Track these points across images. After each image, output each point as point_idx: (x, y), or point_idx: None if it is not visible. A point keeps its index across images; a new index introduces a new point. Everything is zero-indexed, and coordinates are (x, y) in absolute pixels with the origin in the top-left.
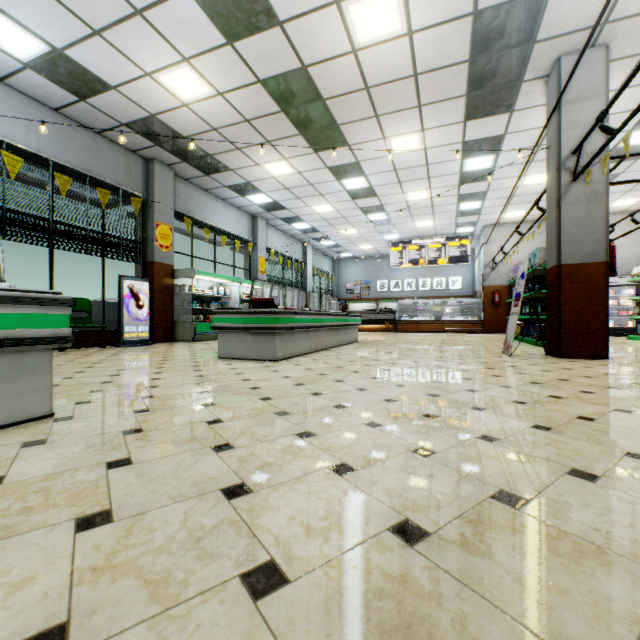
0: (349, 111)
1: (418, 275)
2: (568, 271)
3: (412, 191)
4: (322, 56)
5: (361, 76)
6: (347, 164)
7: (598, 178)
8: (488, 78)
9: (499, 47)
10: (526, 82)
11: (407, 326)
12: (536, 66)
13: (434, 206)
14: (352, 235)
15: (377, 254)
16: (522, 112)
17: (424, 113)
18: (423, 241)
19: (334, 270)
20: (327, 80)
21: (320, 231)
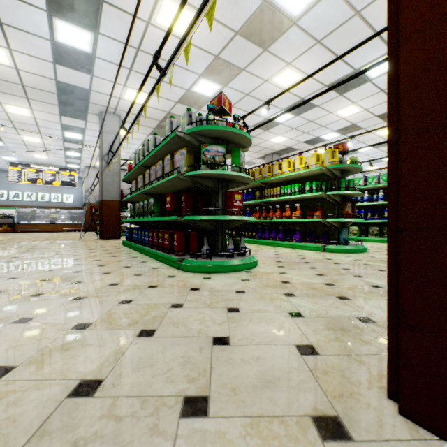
0: None
1: (38, 190)
2: (106, 203)
3: (28, 136)
4: None
5: None
6: None
7: (117, 167)
8: (70, 104)
9: (73, 96)
10: (90, 113)
11: (26, 228)
12: (93, 110)
13: (47, 148)
14: None
15: None
16: (92, 123)
17: (32, 102)
18: (41, 167)
19: None
20: None
21: None
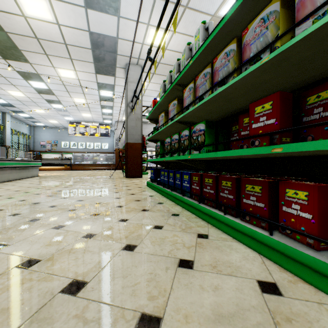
0: (27, 45)
1: (87, 140)
2: (130, 145)
3: (76, 97)
4: (0, 8)
5: (32, 30)
6: (31, 73)
7: (139, 113)
8: (102, 60)
9: (103, 50)
10: (118, 67)
11: (78, 167)
12: (120, 63)
13: (90, 107)
14: (42, 113)
15: (62, 126)
16: (119, 78)
17: (74, 63)
18: (88, 123)
19: (31, 132)
20: (7, 22)
21: (16, 107)
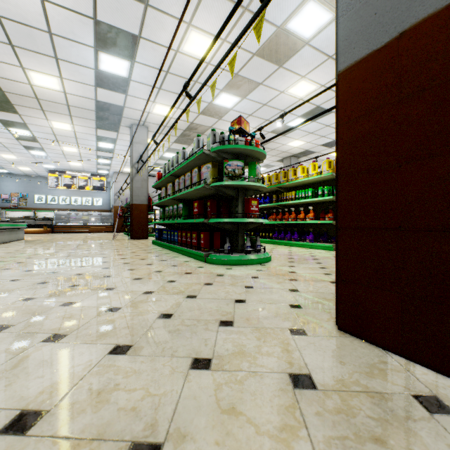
0: (23, 102)
1: (72, 194)
2: (136, 206)
3: (67, 146)
4: (7, 77)
5: (34, 93)
6: (16, 122)
7: (145, 174)
8: (105, 119)
9: (108, 112)
10: (122, 126)
11: (63, 229)
12: (125, 123)
13: (82, 157)
14: (12, 159)
15: (35, 175)
16: (123, 134)
17: (74, 119)
18: (75, 173)
19: None
20: (8, 86)
21: None
